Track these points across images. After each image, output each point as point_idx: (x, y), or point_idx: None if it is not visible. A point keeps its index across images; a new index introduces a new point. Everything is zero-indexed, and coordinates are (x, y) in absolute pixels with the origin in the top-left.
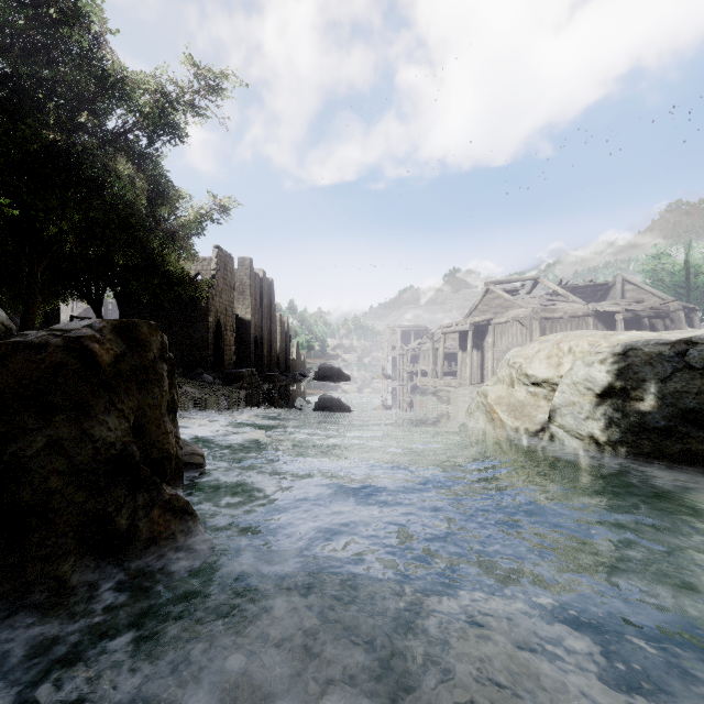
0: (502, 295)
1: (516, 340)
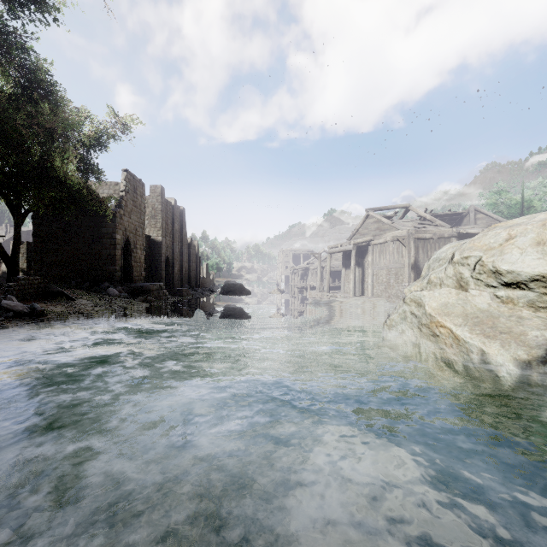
0: (380, 219)
1: (393, 258)
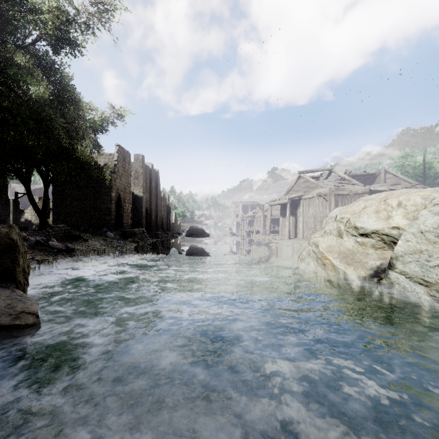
0: (309, 179)
1: (318, 209)
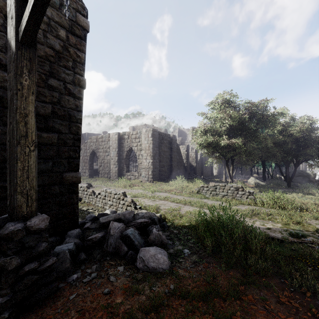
0: None
1: None
